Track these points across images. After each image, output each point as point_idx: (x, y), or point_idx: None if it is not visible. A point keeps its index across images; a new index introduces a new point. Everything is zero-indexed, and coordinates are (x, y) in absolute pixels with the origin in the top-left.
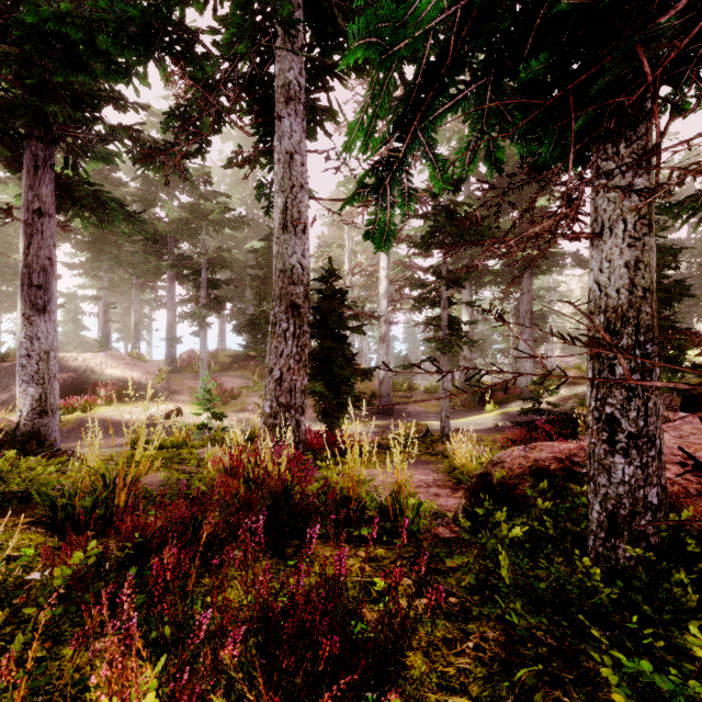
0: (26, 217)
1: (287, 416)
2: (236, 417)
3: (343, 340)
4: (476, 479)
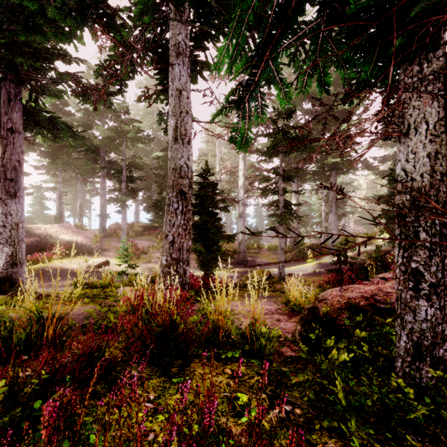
0: (3, 133)
1: (177, 266)
2: (145, 266)
3: (215, 216)
4: (307, 312)
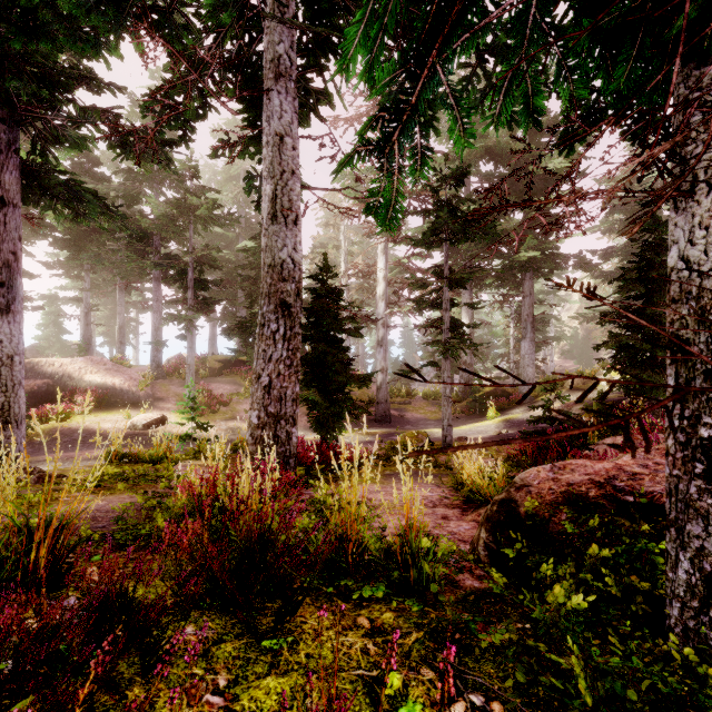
0: None
1: (277, 427)
2: (225, 425)
3: (339, 343)
4: (498, 507)
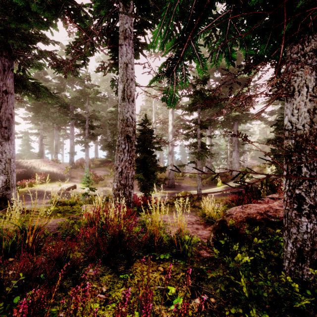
0: None
1: (125, 190)
2: (102, 189)
3: (152, 153)
4: (218, 223)
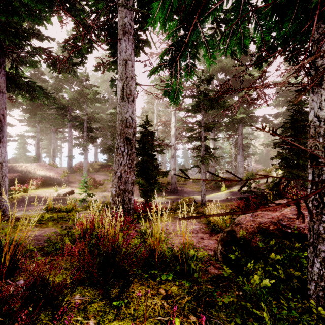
0: None
1: (124, 195)
2: (101, 194)
3: (153, 157)
4: (226, 234)
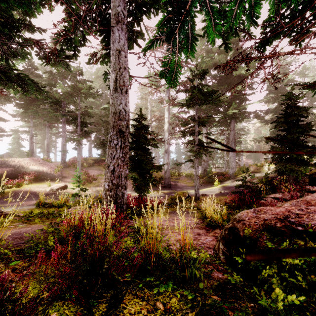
0: None
1: (117, 190)
2: (95, 189)
3: (147, 151)
4: (228, 231)
